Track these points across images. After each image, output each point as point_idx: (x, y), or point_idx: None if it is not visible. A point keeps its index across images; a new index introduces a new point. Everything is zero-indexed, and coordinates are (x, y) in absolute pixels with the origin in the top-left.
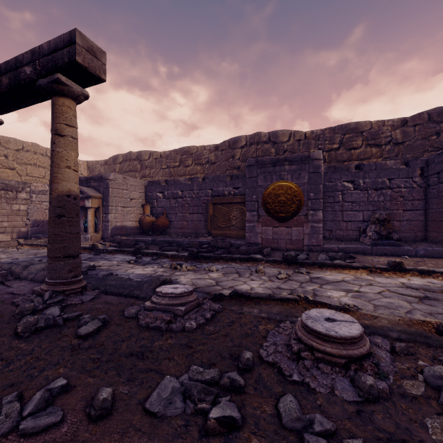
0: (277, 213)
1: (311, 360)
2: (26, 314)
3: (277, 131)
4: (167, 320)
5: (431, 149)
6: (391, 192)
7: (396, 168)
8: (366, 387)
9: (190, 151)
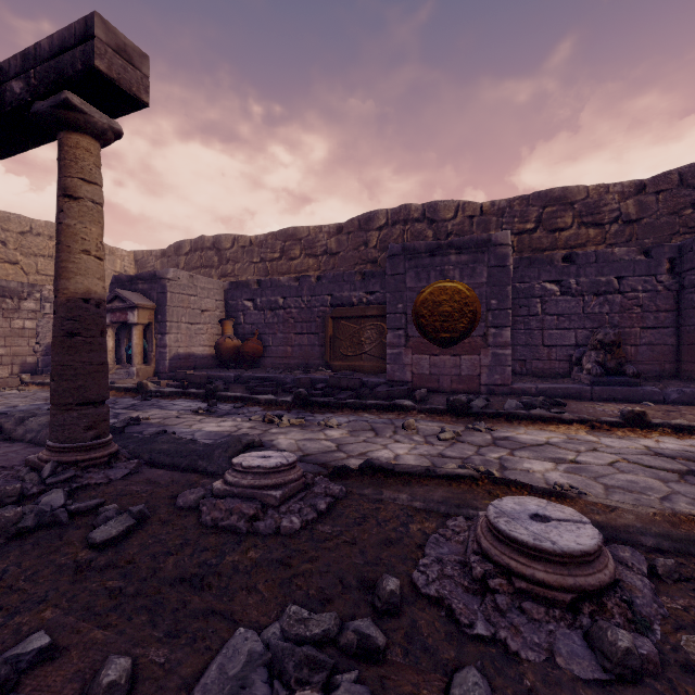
0: (438, 332)
1: (507, 594)
2: (7, 503)
3: (437, 202)
4: (249, 515)
5: (684, 231)
6: (621, 299)
7: (630, 260)
8: (618, 654)
9: (298, 235)
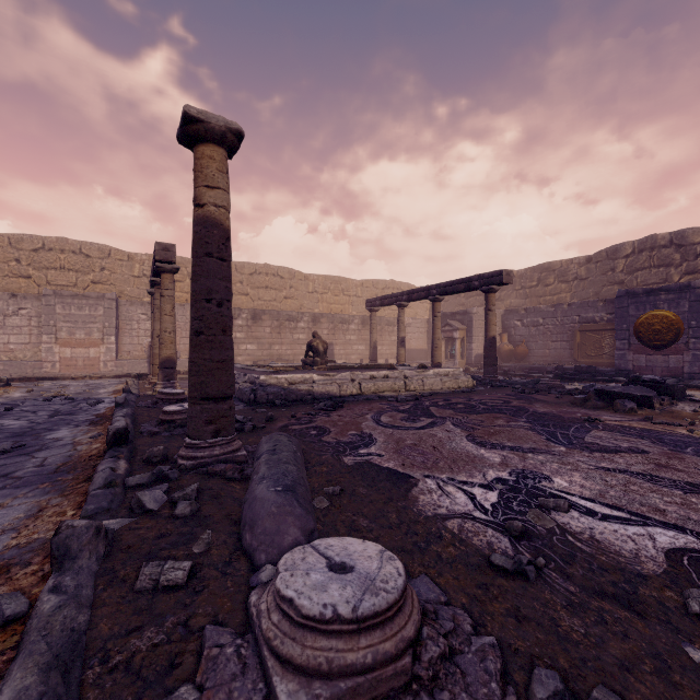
0: (651, 341)
1: None
2: (486, 385)
3: (684, 230)
4: (548, 387)
5: None
6: None
7: None
8: None
9: (552, 268)
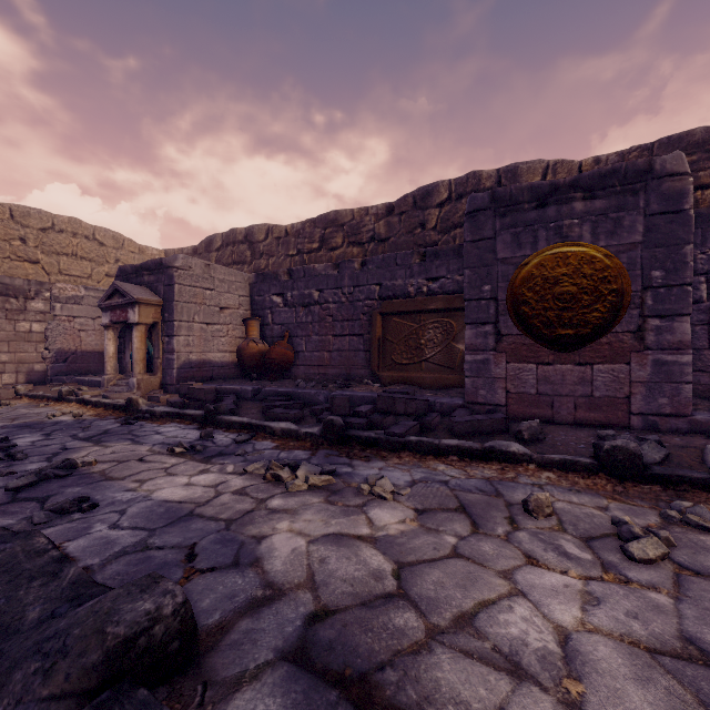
0: (552, 327)
1: None
2: None
3: (517, 164)
4: None
5: None
6: None
7: None
8: None
9: (340, 220)
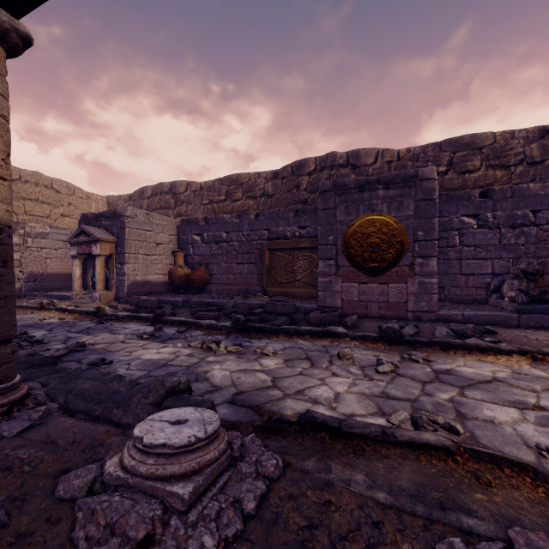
0: (366, 262)
1: None
2: None
3: (359, 149)
4: (136, 541)
5: None
6: (537, 231)
7: (546, 194)
8: None
9: (240, 181)
